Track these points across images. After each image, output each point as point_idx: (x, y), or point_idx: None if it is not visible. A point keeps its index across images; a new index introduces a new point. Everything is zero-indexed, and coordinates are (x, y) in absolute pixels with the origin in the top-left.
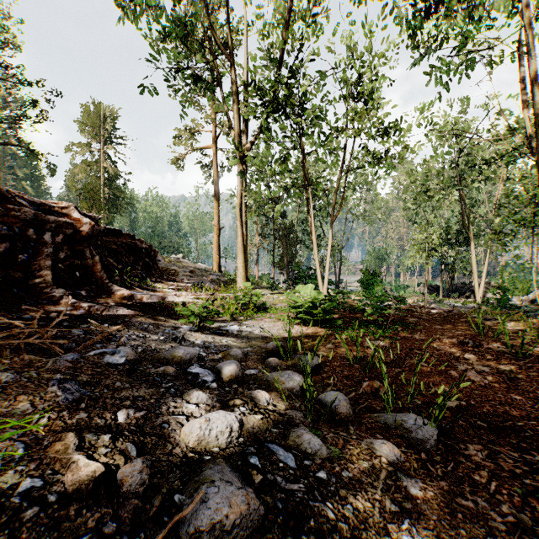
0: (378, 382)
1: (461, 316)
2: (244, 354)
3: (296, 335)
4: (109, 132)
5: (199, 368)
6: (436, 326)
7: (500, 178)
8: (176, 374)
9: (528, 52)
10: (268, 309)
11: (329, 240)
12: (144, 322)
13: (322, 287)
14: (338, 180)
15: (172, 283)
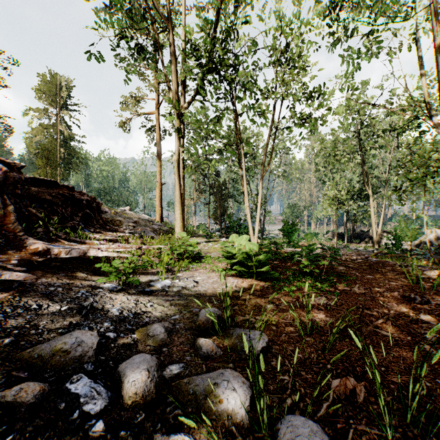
0: (352, 379)
1: (384, 264)
2: (169, 331)
3: (232, 290)
4: (65, 100)
5: (83, 381)
6: (368, 276)
7: (393, 146)
8: (41, 397)
9: (437, 25)
10: (203, 258)
11: (259, 193)
12: (53, 284)
13: (253, 236)
14: (268, 138)
15: (111, 233)
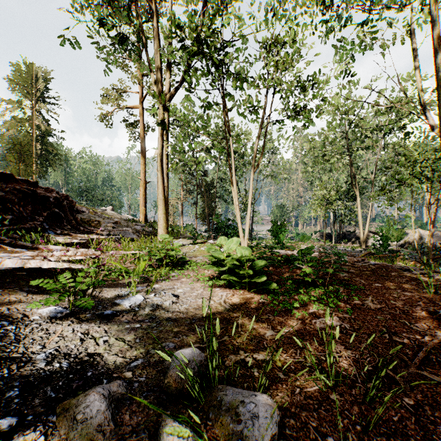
0: None
1: (387, 268)
2: (117, 401)
3: (220, 307)
4: (42, 92)
5: None
6: (375, 284)
7: (380, 147)
8: None
9: (437, 14)
10: (187, 263)
11: (250, 191)
12: None
13: (242, 238)
14: (259, 131)
15: (82, 235)
